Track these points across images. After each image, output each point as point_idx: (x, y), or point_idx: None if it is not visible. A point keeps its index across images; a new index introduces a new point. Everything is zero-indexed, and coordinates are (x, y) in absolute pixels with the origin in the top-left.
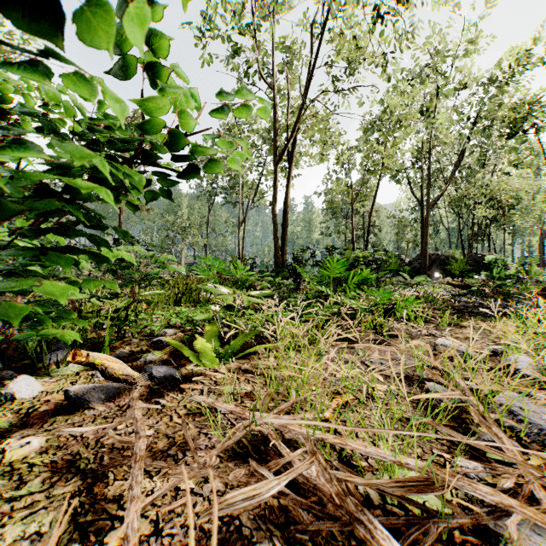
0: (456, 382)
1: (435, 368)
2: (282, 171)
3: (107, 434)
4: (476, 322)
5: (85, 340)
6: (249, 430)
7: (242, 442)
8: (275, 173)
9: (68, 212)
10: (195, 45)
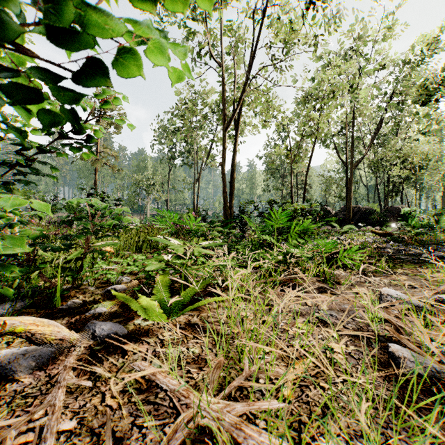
0: (417, 341)
1: (387, 321)
2: (230, 138)
3: (3, 442)
4: (408, 269)
5: (37, 291)
6: (193, 426)
7: (184, 442)
8: (224, 138)
9: (18, 163)
10: None
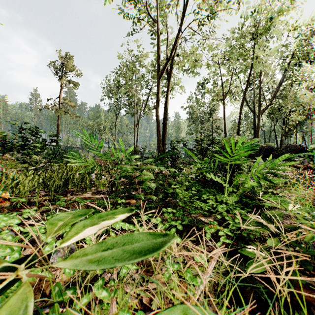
0: None
1: None
2: (162, 93)
3: None
4: None
5: None
6: None
7: None
8: (157, 84)
9: None
10: None
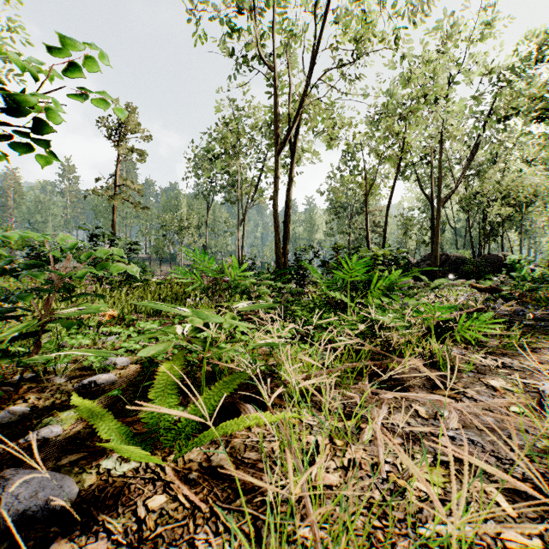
0: None
1: None
2: (284, 168)
3: None
4: None
5: None
6: None
7: None
8: (276, 164)
9: None
10: (188, 22)
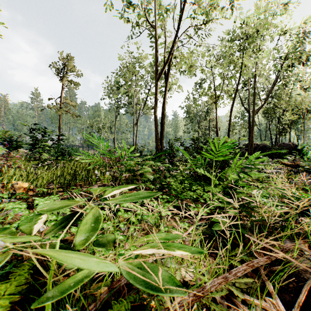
0: None
1: None
2: (160, 93)
3: None
4: None
5: None
6: None
7: None
8: (156, 86)
9: None
10: None
